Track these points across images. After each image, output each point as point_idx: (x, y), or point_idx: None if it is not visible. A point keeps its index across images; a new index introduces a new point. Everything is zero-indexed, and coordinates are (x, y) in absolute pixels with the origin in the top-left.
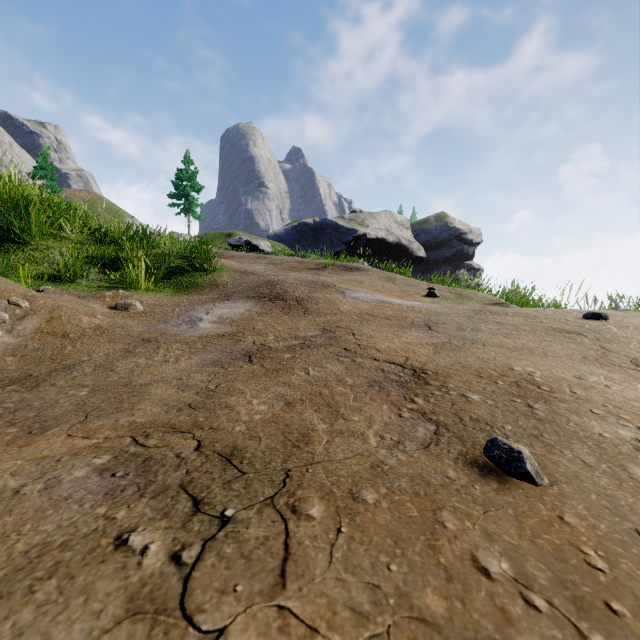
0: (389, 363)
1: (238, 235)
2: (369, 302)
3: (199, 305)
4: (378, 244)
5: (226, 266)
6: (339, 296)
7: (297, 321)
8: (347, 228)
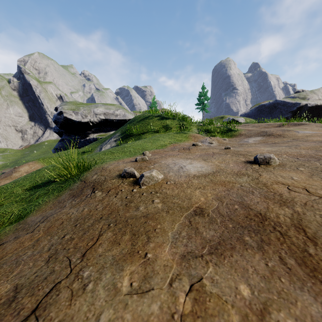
0: (316, 141)
1: (226, 117)
2: (310, 133)
3: (243, 139)
4: (317, 109)
5: (240, 128)
6: (296, 133)
7: (282, 139)
8: (292, 103)
